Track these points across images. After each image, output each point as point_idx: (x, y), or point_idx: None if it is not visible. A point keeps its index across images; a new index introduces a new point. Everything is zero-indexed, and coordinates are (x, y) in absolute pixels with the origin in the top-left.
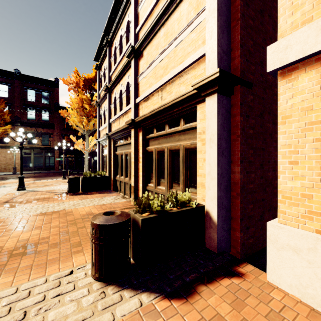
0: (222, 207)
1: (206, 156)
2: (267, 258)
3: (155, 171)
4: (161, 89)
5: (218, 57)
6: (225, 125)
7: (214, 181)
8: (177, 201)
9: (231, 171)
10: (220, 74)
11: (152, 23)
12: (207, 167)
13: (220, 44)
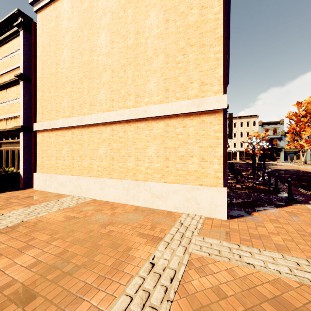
0: (27, 172)
1: (20, 154)
2: (33, 183)
3: (4, 161)
4: (6, 119)
5: (24, 119)
6: (28, 143)
7: (22, 163)
8: (6, 171)
9: (32, 159)
10: (22, 127)
11: (1, 84)
12: (21, 158)
13: (25, 115)
